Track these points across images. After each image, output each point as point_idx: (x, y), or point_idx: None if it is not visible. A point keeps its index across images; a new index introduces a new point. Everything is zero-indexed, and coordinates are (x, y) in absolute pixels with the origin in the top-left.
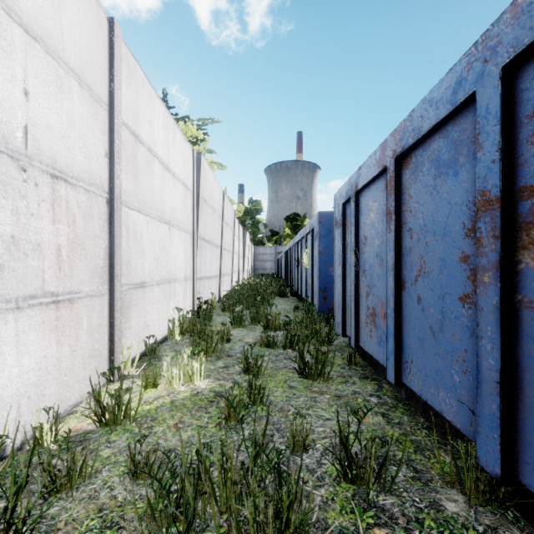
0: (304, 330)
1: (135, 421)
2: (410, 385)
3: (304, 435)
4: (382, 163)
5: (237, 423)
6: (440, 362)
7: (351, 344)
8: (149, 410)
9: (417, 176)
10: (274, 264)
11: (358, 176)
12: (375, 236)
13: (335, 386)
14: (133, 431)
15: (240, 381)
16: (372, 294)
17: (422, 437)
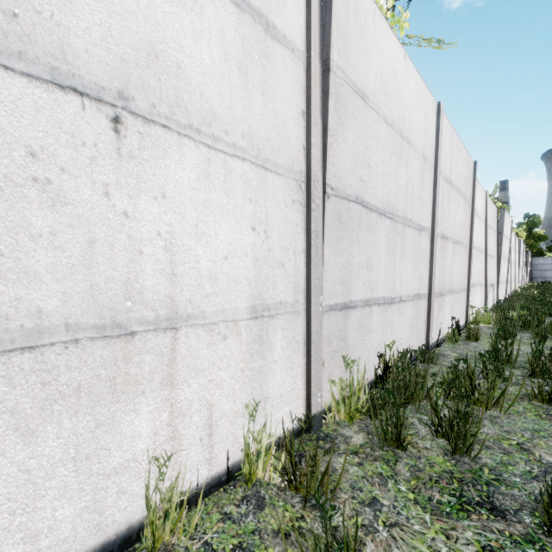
0: None
1: None
2: None
3: None
4: None
5: None
6: None
7: None
8: None
9: None
10: None
11: None
12: None
13: None
14: None
15: None
16: None
17: None
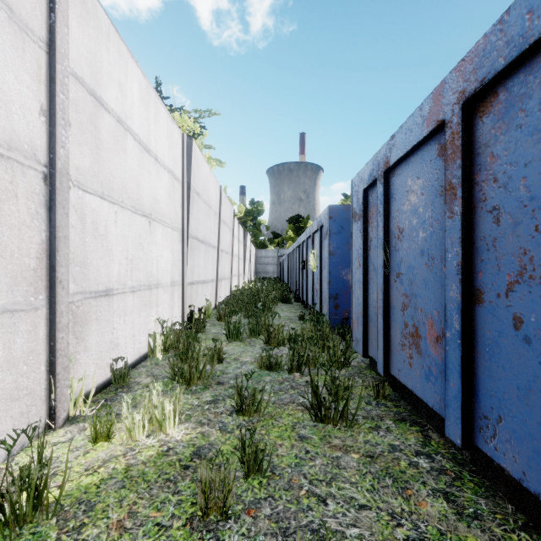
0: (315, 349)
1: (56, 516)
2: (493, 456)
3: None
4: (435, 118)
5: (219, 517)
6: None
7: (378, 370)
8: (88, 488)
9: (512, 120)
10: (277, 267)
11: (389, 148)
12: (418, 226)
13: (363, 436)
14: (47, 539)
15: (231, 427)
16: (413, 306)
17: None
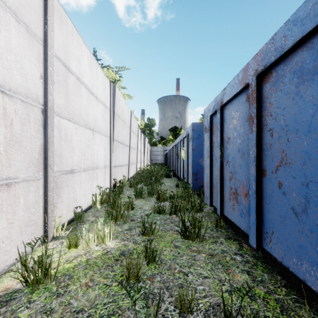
0: (184, 202)
1: (55, 280)
2: (270, 251)
3: (190, 299)
4: (244, 82)
5: (135, 281)
6: (304, 239)
7: (217, 212)
8: (68, 269)
9: (278, 87)
10: (163, 157)
11: (223, 94)
12: (237, 136)
13: (208, 246)
14: (52, 290)
15: (139, 241)
16: (234, 178)
17: (283, 296)
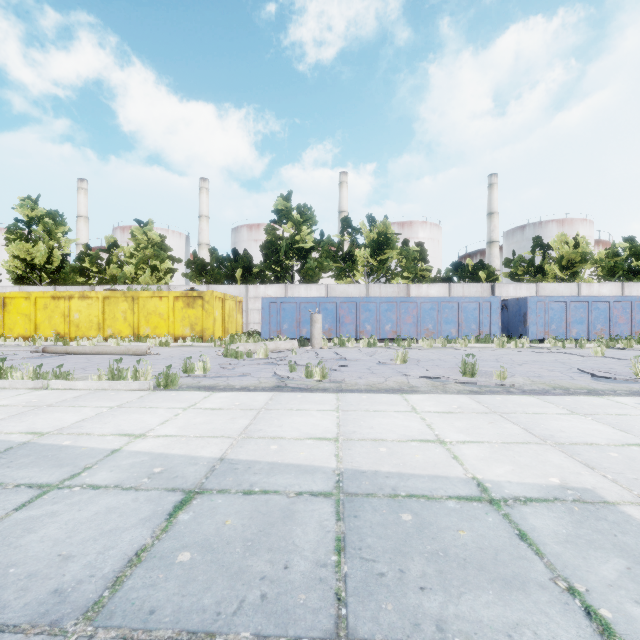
0: None
1: None
2: None
3: None
4: None
5: None
6: None
7: None
8: None
9: None
10: None
11: None
12: None
13: None
14: None
15: None
16: None
17: None
